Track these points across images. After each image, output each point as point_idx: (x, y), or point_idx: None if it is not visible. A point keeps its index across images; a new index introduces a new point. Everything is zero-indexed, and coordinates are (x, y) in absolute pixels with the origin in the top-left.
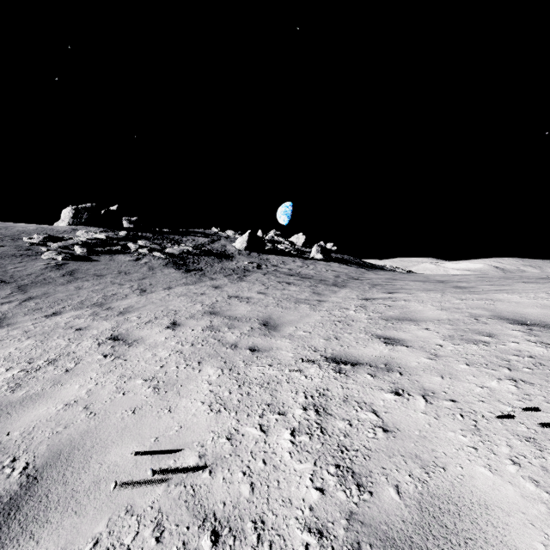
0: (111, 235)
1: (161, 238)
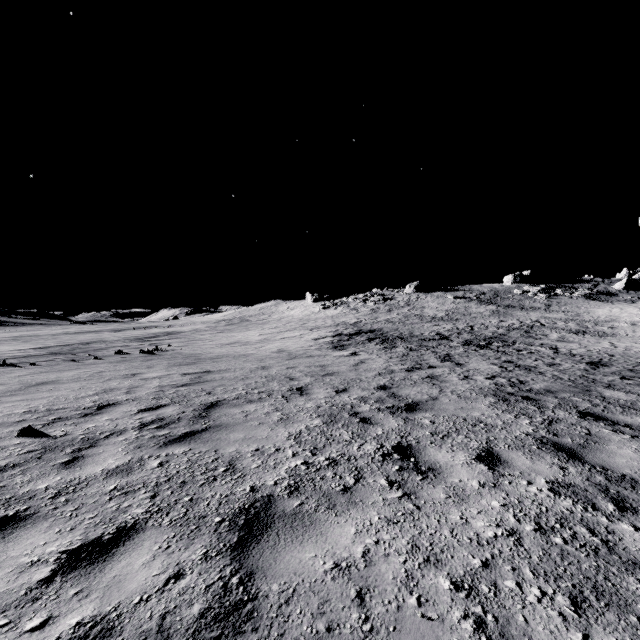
0: (542, 288)
1: (562, 286)
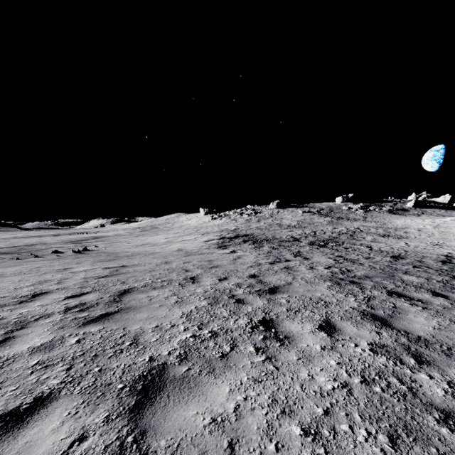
0: (361, 205)
1: (374, 205)
